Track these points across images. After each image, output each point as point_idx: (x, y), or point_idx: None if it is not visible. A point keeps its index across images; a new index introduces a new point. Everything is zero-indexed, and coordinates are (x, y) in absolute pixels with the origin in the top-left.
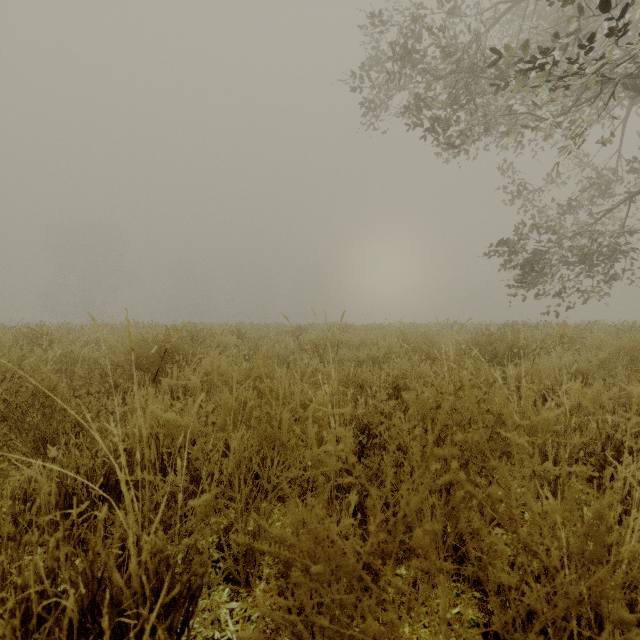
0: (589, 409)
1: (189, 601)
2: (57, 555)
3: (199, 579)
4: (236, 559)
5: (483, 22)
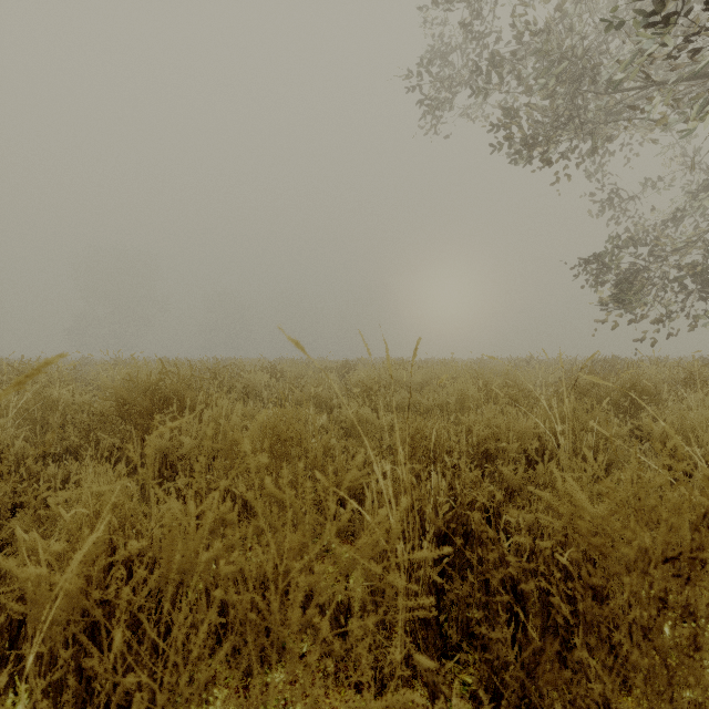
0: None
1: None
2: None
3: None
4: None
5: None
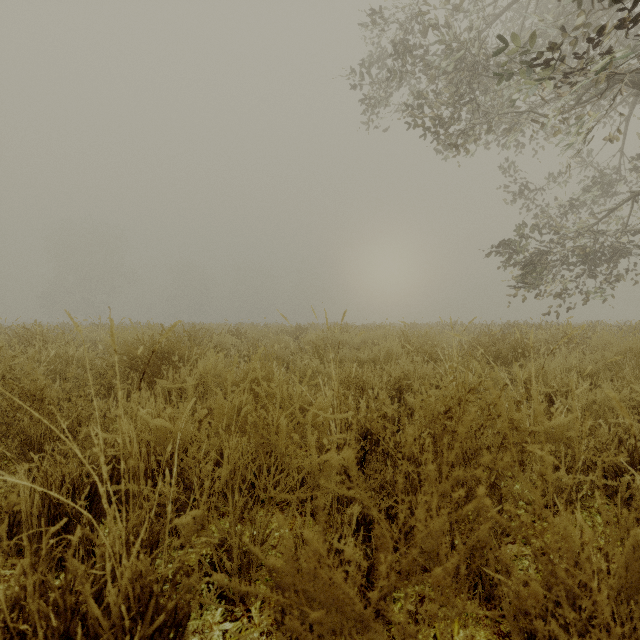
0: (599, 412)
1: (175, 631)
2: (24, 583)
3: (186, 606)
4: (230, 575)
5: (485, 18)
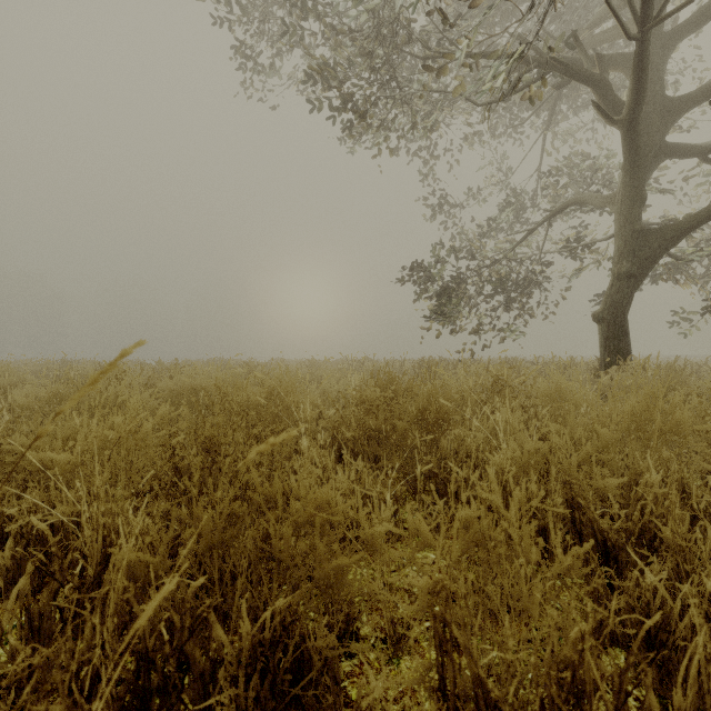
0: None
1: None
2: None
3: None
4: None
5: None
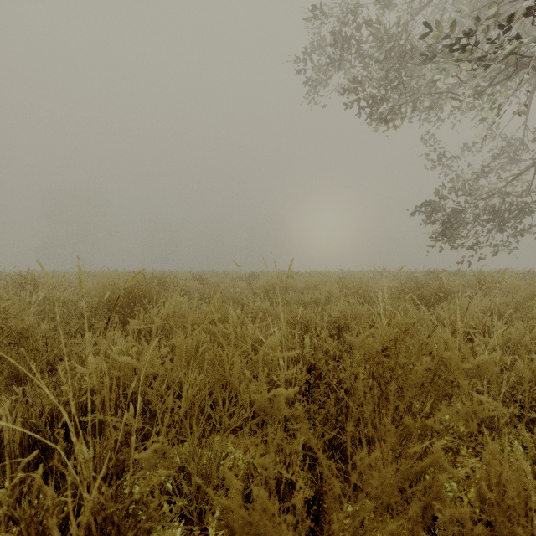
0: (513, 348)
1: None
2: None
3: (145, 534)
4: (190, 496)
5: (410, 12)
